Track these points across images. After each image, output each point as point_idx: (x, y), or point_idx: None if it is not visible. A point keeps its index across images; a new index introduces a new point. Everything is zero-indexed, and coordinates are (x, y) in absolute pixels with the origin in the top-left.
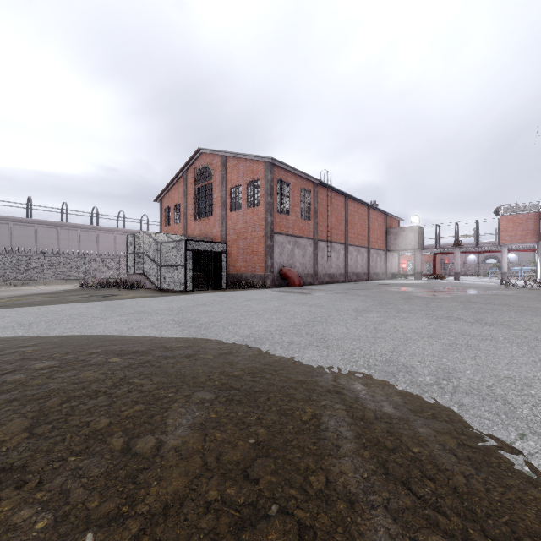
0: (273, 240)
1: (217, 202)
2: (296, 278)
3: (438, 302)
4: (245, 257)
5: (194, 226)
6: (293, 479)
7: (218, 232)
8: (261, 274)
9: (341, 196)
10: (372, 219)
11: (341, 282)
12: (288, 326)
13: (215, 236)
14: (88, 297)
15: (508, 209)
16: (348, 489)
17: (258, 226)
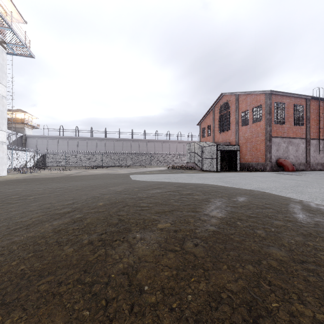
0: (271, 141)
1: (233, 122)
2: (289, 166)
3: None
4: (251, 153)
5: (219, 136)
6: (277, 208)
7: (233, 139)
8: (262, 163)
9: None
10: None
11: None
12: (280, 186)
13: (231, 141)
14: (175, 172)
15: None
16: (294, 211)
17: (260, 134)
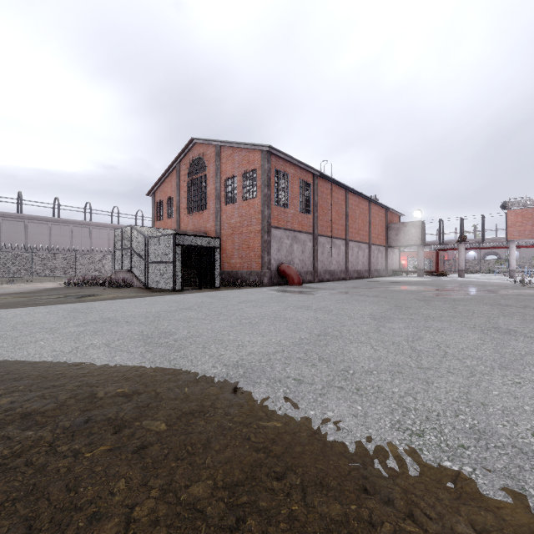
0: (270, 235)
1: (211, 195)
2: (295, 276)
3: (464, 304)
4: (241, 253)
5: (188, 220)
6: None
7: (212, 226)
8: (258, 271)
9: (341, 189)
10: (373, 214)
11: (341, 280)
12: (292, 345)
13: (209, 231)
14: (61, 297)
15: (517, 203)
16: None
17: (254, 220)
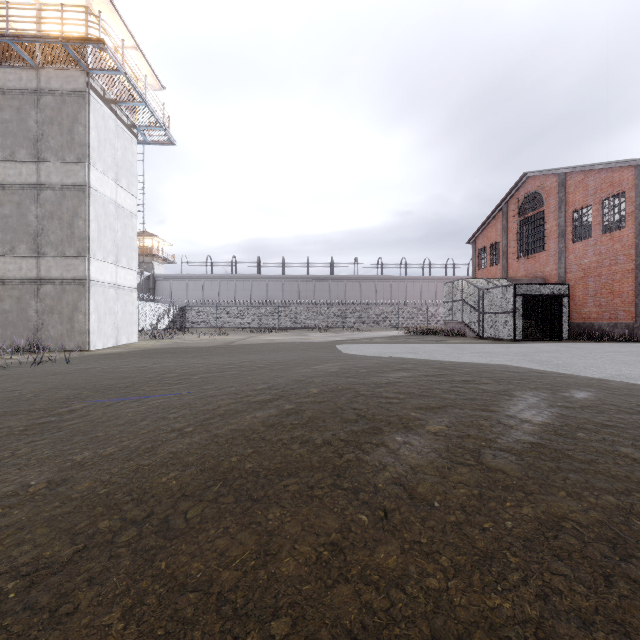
0: None
1: (551, 233)
2: None
3: None
4: (598, 300)
5: (517, 265)
6: None
7: (553, 270)
8: (627, 322)
9: None
10: None
11: None
12: None
13: (547, 275)
14: (423, 340)
15: None
16: None
17: (621, 257)
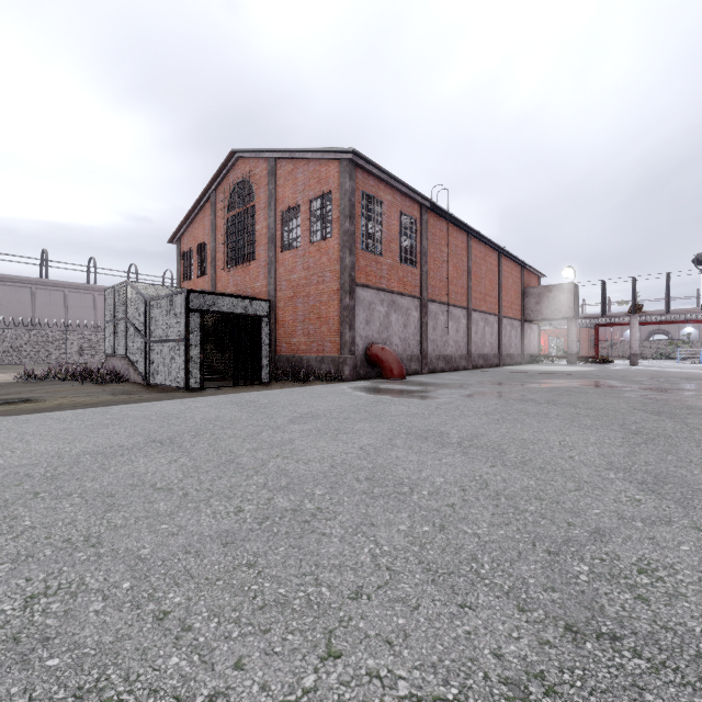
0: (354, 297)
1: (262, 237)
2: (394, 363)
3: None
4: (307, 327)
5: (227, 278)
6: None
7: (263, 286)
8: (334, 356)
9: (461, 232)
10: (504, 272)
11: (461, 369)
12: None
13: (258, 293)
14: None
15: None
16: None
17: (328, 274)
